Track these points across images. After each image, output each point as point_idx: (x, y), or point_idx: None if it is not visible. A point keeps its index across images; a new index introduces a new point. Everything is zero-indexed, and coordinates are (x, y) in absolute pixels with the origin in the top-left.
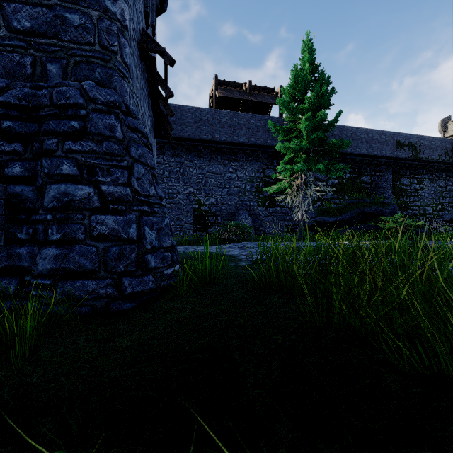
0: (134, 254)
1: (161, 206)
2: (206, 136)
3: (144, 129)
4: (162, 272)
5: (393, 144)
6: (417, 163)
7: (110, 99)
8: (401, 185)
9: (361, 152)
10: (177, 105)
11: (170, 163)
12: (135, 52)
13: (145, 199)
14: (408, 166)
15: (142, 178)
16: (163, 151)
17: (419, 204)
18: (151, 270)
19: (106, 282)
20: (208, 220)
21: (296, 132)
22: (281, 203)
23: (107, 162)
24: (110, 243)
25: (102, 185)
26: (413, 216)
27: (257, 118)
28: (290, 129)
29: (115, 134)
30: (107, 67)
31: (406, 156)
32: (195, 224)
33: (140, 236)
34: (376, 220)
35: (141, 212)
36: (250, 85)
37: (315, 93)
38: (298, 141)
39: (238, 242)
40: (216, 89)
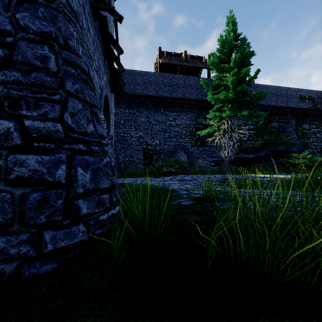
0: (60, 200)
1: (101, 144)
2: (152, 93)
3: (85, 66)
4: (97, 219)
5: (297, 98)
6: (315, 112)
7: (45, 29)
8: (303, 130)
9: (271, 104)
10: (130, 70)
11: (125, 114)
12: (86, 7)
13: (80, 136)
14: (308, 115)
15: (78, 113)
16: (120, 104)
17: (317, 144)
18: (82, 218)
19: (20, 238)
20: (153, 157)
21: (223, 87)
22: (209, 144)
23: (35, 94)
24: (30, 188)
25: (25, 120)
26: (312, 154)
27: (191, 79)
28: (218, 84)
29: (47, 65)
30: (50, 7)
31: (307, 106)
32: (144, 160)
33: (71, 178)
34: (287, 157)
35: (74, 151)
36: (186, 54)
37: (240, 54)
38: (226, 93)
39: (177, 174)
40: (160, 58)
